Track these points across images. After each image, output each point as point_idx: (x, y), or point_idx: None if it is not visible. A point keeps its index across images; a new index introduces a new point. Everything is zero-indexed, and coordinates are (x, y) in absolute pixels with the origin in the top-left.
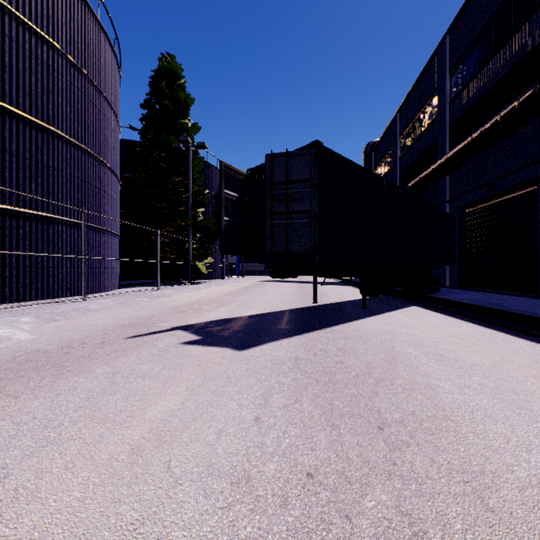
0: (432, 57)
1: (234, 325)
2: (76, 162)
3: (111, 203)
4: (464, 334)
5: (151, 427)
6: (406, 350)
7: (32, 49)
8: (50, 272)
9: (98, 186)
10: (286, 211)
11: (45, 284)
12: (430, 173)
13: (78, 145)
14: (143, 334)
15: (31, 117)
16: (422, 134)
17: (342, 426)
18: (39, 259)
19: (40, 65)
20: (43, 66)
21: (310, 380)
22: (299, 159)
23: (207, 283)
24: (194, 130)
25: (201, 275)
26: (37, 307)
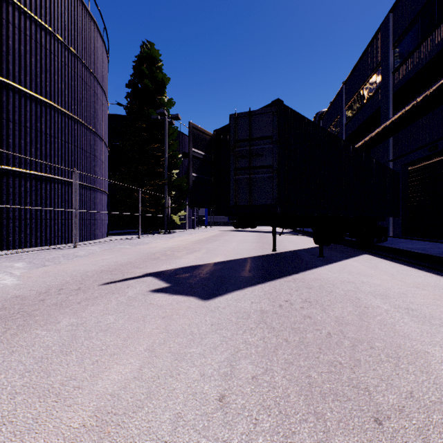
0: (376, 34)
1: (201, 272)
2: (70, 130)
3: (100, 166)
4: (427, 285)
5: (97, 406)
6: (373, 303)
7: (32, 34)
8: (47, 223)
9: (88, 151)
10: (249, 166)
11: (44, 233)
12: (375, 135)
13: (71, 116)
14: (116, 280)
15: (31, 92)
16: (366, 102)
17: (327, 415)
18: (38, 212)
19: (39, 48)
20: (41, 49)
21: (279, 339)
22: (261, 118)
23: (181, 233)
24: (169, 104)
25: (175, 226)
26: (33, 253)
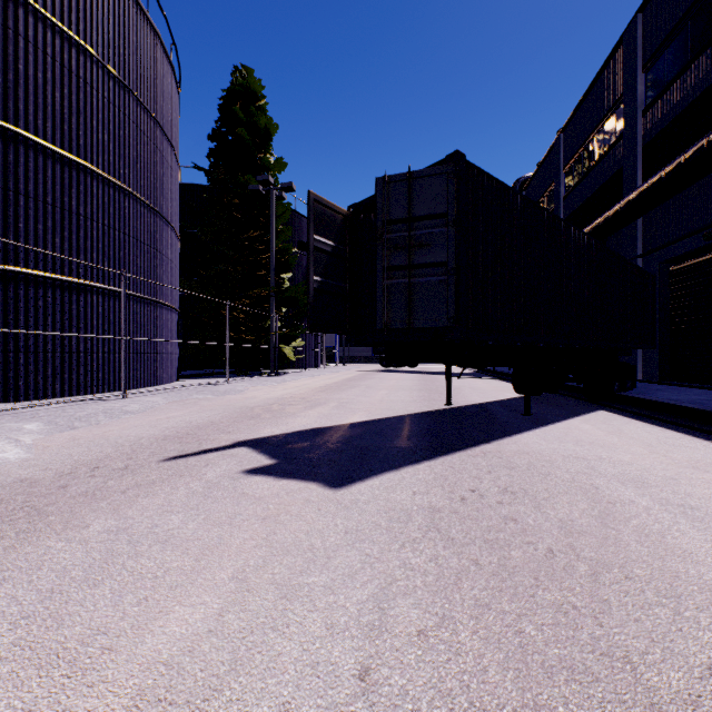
0: (615, 49)
1: (329, 439)
2: (117, 209)
3: (166, 266)
4: (711, 463)
5: (139, 688)
6: (623, 495)
7: (56, 54)
8: (80, 359)
9: (147, 243)
10: (408, 264)
11: (75, 375)
12: (615, 215)
13: (119, 186)
14: (188, 454)
15: (55, 147)
16: (599, 161)
17: (558, 711)
18: (65, 341)
19: (66, 76)
20: (71, 77)
21: (464, 560)
22: (428, 183)
23: (296, 374)
24: (278, 167)
25: (287, 363)
26: (57, 407)
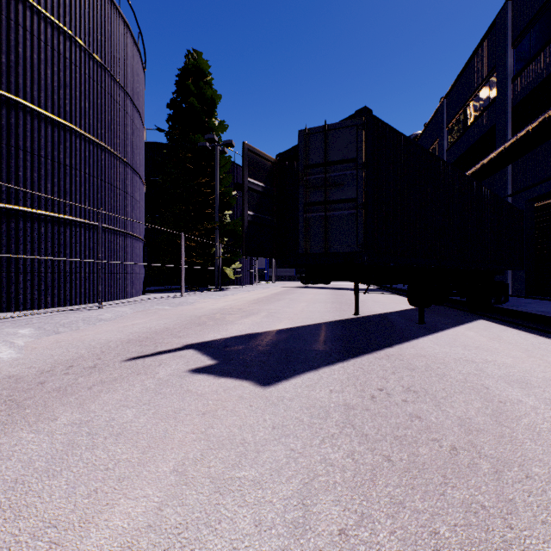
0: (489, 30)
1: (260, 343)
2: (95, 161)
3: (134, 205)
4: None
5: None
6: (511, 395)
7: (48, 40)
8: (67, 278)
9: (119, 187)
10: (324, 200)
11: (62, 291)
12: (489, 162)
13: (97, 143)
14: (146, 355)
15: (47, 113)
16: (476, 120)
17: None
18: (55, 264)
19: (56, 57)
20: (59, 58)
21: (377, 457)
22: (341, 134)
23: (235, 290)
24: (221, 128)
25: (229, 281)
26: (47, 316)
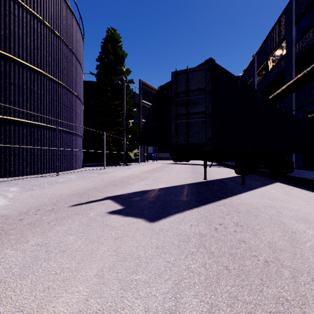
0: (281, 15)
1: (149, 196)
2: (55, 91)
3: (77, 117)
4: None
5: None
6: (298, 228)
7: (27, 22)
8: (38, 158)
9: (68, 106)
10: (187, 112)
11: (36, 165)
12: (282, 91)
13: (56, 81)
14: (82, 203)
15: (27, 63)
16: (273, 67)
17: None
18: (32, 150)
19: (32, 31)
20: (34, 32)
21: (220, 266)
22: (196, 74)
23: (135, 165)
24: (127, 73)
25: (131, 160)
26: (27, 180)
